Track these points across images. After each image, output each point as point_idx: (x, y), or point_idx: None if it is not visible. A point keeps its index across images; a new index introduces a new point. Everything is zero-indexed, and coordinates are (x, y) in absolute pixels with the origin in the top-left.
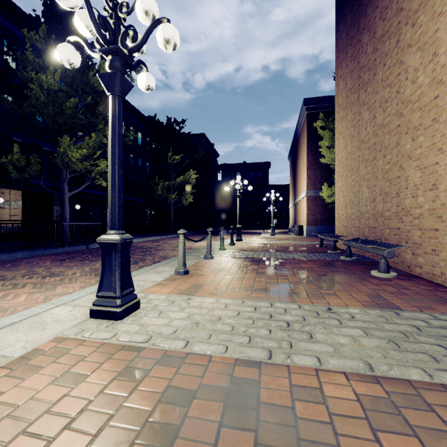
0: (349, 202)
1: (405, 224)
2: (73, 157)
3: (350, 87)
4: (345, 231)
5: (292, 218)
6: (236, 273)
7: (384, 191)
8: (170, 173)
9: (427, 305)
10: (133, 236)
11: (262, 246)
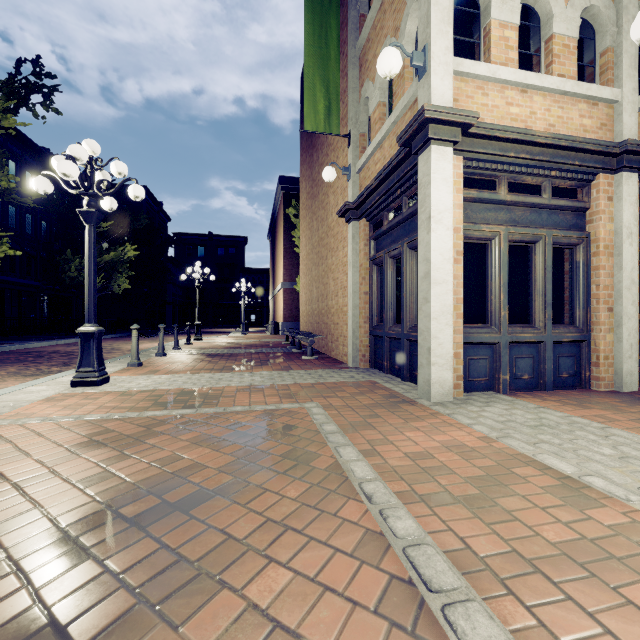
0: (308, 300)
1: (329, 320)
2: None
3: (308, 192)
4: (306, 327)
5: (272, 313)
6: (190, 363)
7: (322, 293)
8: None
9: (312, 368)
10: (24, 339)
11: (225, 344)
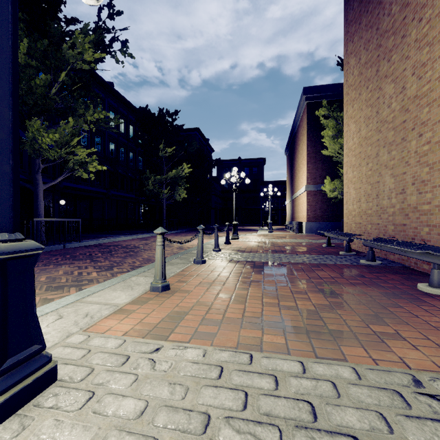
0: (364, 195)
1: None
2: (43, 143)
3: (365, 61)
4: (358, 229)
5: (290, 214)
6: (234, 287)
7: (420, 179)
8: (162, 167)
9: None
10: (122, 233)
11: (262, 245)
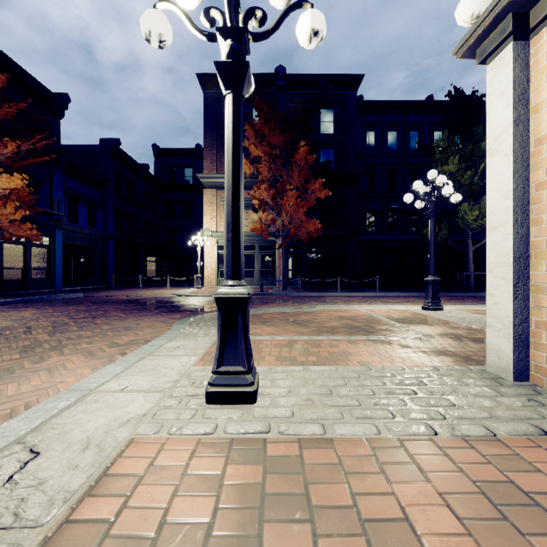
0: None
1: None
2: (468, 219)
3: None
4: None
5: None
6: None
7: None
8: None
9: None
10: None
11: None
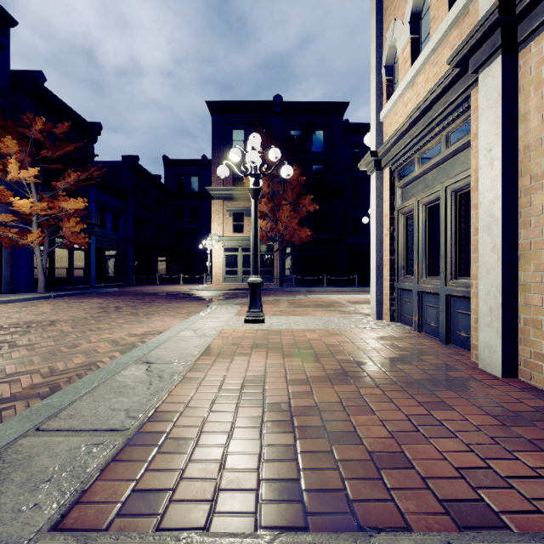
0: None
1: None
2: None
3: None
4: None
5: None
6: None
7: None
8: None
9: None
10: None
11: None
